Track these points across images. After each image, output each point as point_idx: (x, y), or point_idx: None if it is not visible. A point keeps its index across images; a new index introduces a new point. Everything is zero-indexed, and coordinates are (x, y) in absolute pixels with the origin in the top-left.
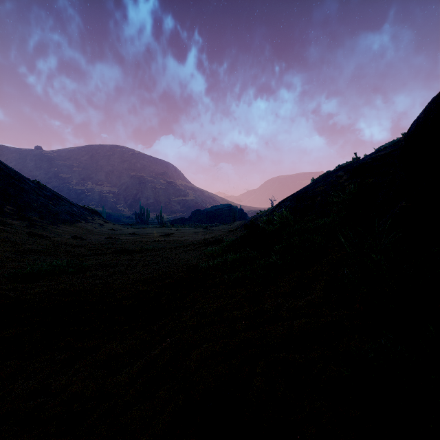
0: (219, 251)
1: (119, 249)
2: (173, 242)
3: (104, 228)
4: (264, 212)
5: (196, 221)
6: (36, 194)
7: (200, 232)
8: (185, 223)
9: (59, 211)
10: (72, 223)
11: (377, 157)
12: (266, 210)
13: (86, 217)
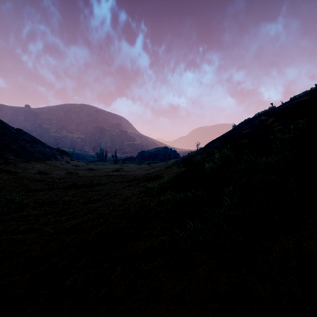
0: (158, 190)
1: (71, 183)
2: (120, 176)
3: (70, 165)
4: (194, 152)
5: (141, 159)
6: (16, 138)
7: (143, 167)
8: (133, 161)
9: (34, 151)
10: (43, 161)
11: (298, 103)
12: (195, 151)
13: (56, 156)
